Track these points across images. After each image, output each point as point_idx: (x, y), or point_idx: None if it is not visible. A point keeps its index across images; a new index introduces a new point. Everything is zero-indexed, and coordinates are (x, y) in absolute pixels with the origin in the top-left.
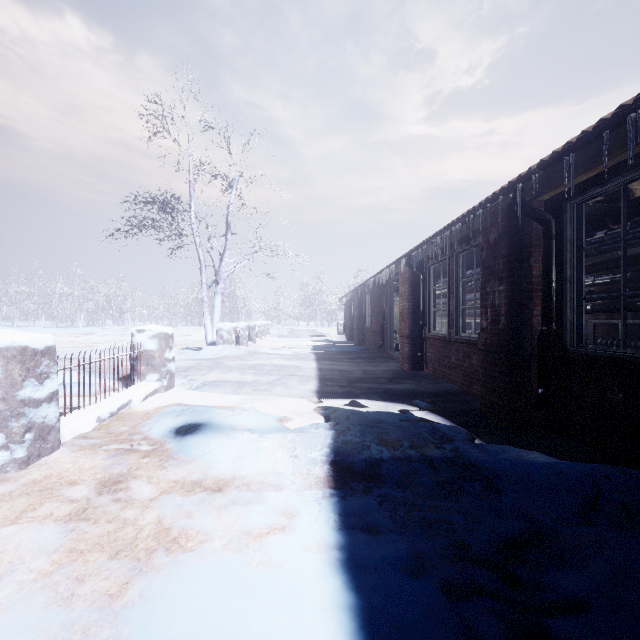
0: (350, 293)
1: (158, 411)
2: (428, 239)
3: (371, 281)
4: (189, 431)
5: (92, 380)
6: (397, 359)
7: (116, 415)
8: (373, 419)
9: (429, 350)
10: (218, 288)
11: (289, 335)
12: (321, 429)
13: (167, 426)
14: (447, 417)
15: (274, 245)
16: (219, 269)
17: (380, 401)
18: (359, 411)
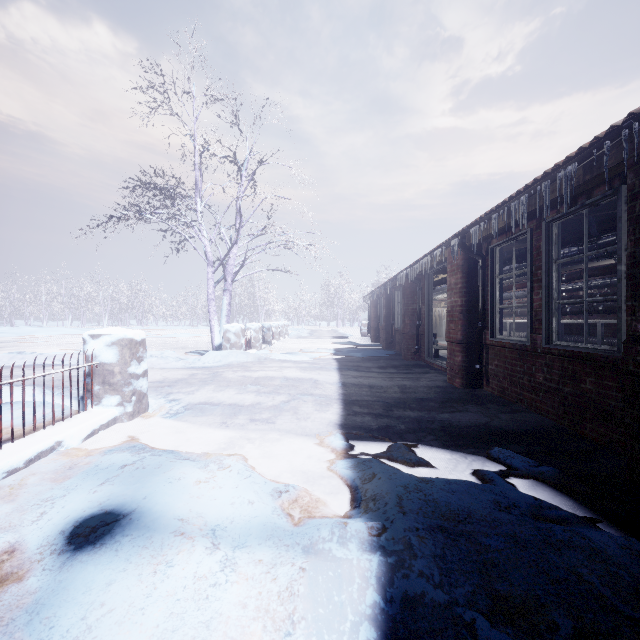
0: (376, 290)
1: (91, 464)
2: (500, 205)
3: (404, 274)
4: (93, 539)
5: (46, 399)
6: (439, 369)
7: (21, 472)
8: (449, 510)
9: (492, 361)
10: (226, 284)
11: (309, 336)
12: (352, 549)
13: (68, 515)
14: (577, 497)
15: (290, 234)
16: (228, 262)
17: (440, 448)
18: (416, 482)
